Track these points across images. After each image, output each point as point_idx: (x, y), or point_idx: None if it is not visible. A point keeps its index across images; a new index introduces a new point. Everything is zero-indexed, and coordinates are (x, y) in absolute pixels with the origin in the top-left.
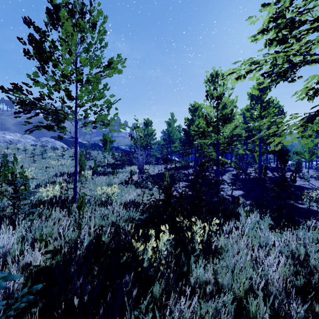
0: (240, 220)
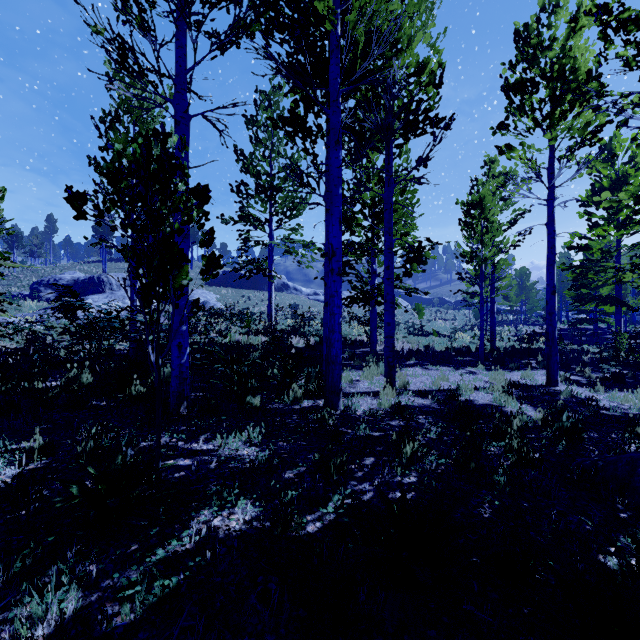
0: None
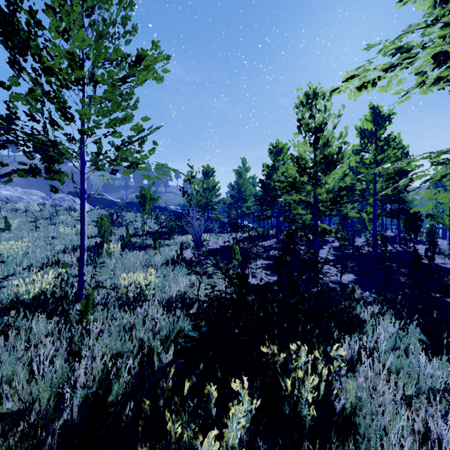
0: (365, 330)
